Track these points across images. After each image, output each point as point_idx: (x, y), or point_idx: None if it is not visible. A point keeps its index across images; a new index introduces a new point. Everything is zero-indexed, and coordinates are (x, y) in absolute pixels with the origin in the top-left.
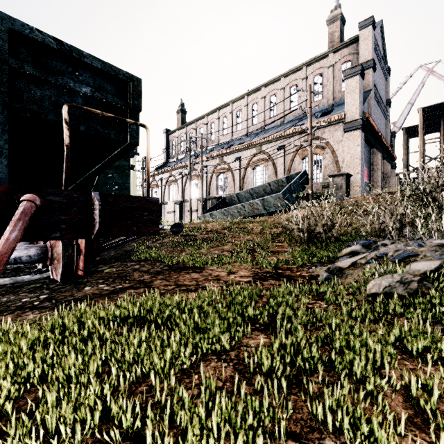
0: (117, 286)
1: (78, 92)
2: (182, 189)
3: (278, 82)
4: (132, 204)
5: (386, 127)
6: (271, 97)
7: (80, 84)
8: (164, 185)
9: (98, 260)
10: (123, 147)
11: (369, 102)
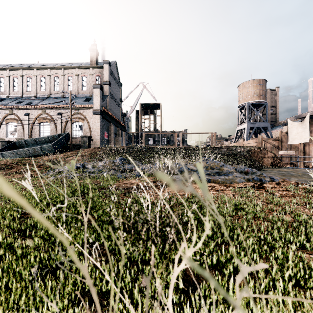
0: None
1: None
2: None
3: (60, 70)
4: None
5: (120, 111)
6: (55, 77)
7: None
8: None
9: None
10: None
11: (107, 100)
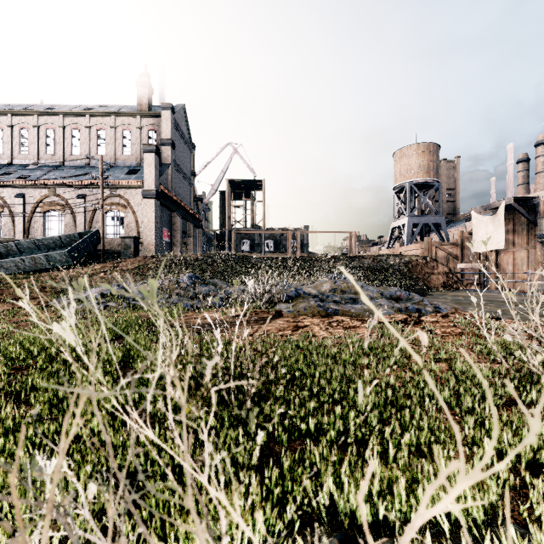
0: None
1: None
2: None
3: (83, 118)
4: None
5: (191, 193)
6: (74, 130)
7: None
8: None
9: None
10: None
11: (169, 174)
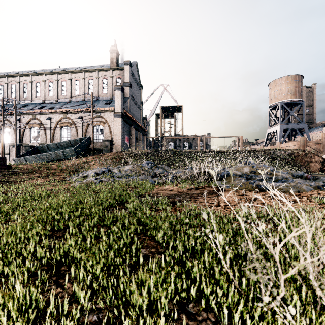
0: None
1: None
2: None
3: (81, 73)
4: None
5: (140, 115)
6: (76, 81)
7: None
8: None
9: None
10: None
11: (128, 103)
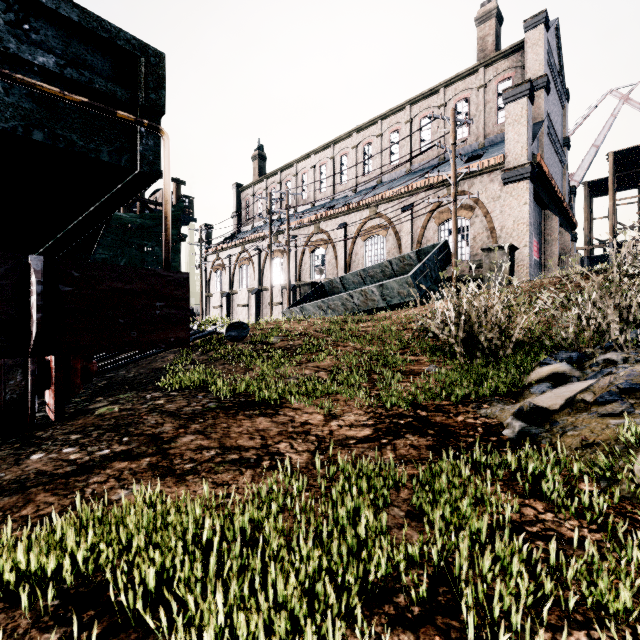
0: (99, 452)
1: (28, 64)
2: (260, 272)
3: (402, 112)
4: (127, 284)
5: (562, 179)
6: (392, 134)
7: (31, 48)
8: (234, 266)
9: (103, 386)
10: (129, 180)
11: (540, 139)
